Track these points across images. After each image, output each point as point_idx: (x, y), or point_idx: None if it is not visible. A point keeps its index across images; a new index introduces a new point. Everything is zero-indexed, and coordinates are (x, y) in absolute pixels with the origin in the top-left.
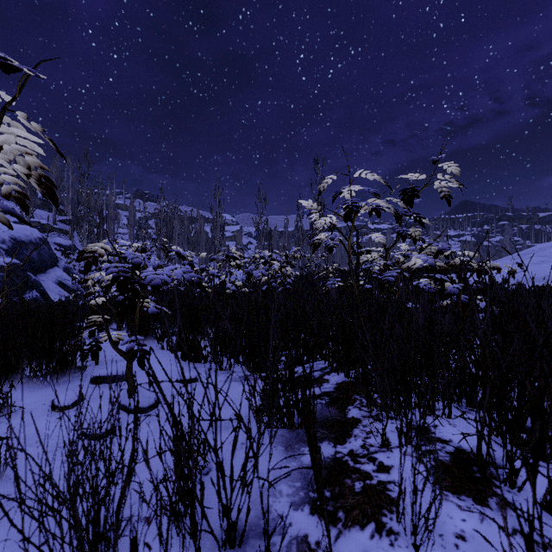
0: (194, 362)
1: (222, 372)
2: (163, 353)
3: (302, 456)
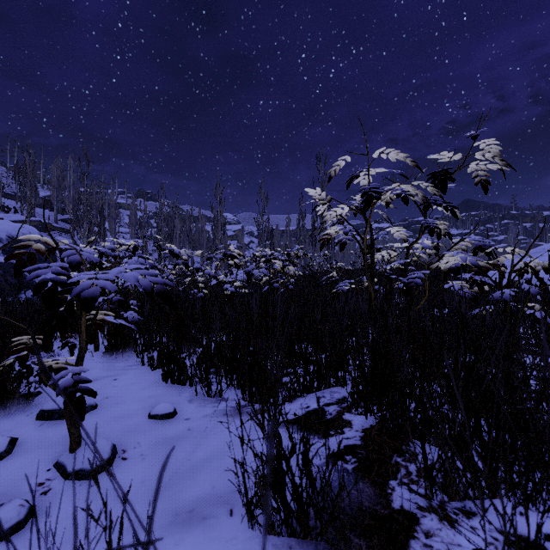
0: (177, 384)
1: (211, 399)
2: (142, 370)
3: None
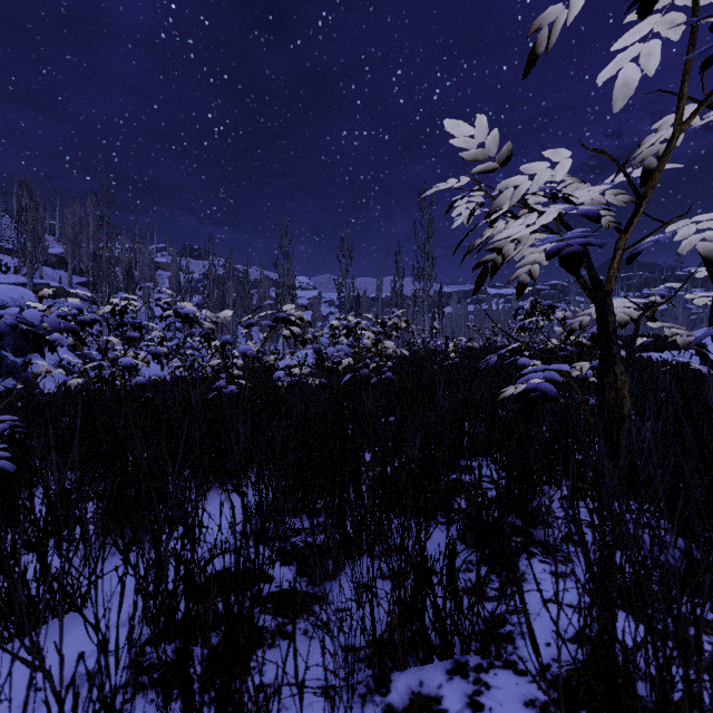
0: None
1: None
2: None
3: None
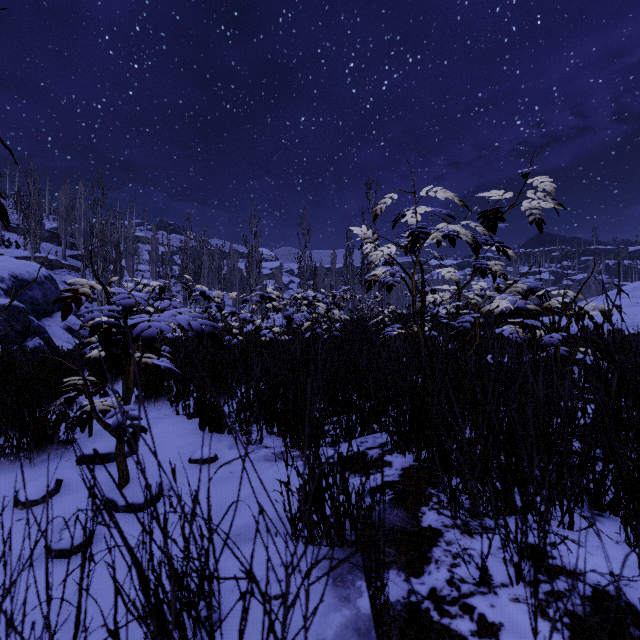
0: (215, 433)
1: (251, 446)
2: (177, 419)
3: (358, 598)
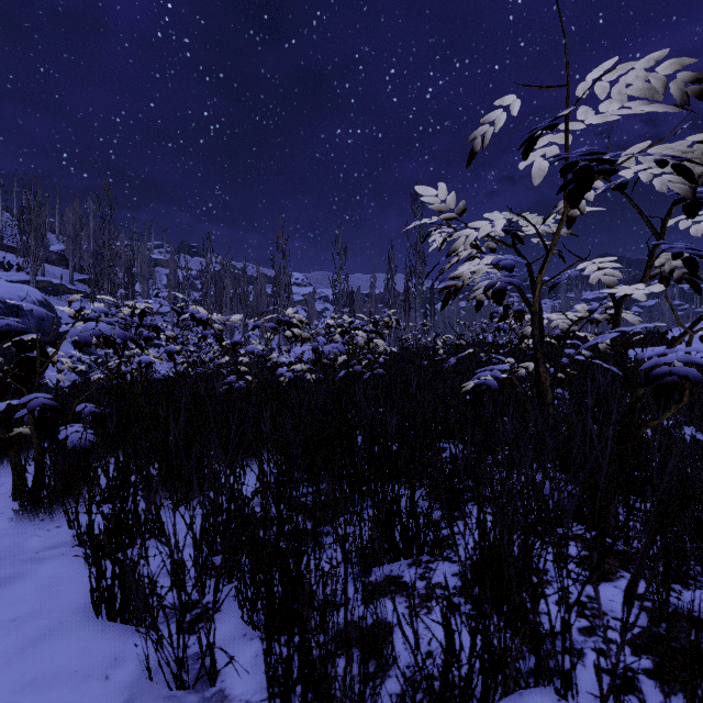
0: (122, 622)
1: (182, 700)
2: (70, 563)
3: None
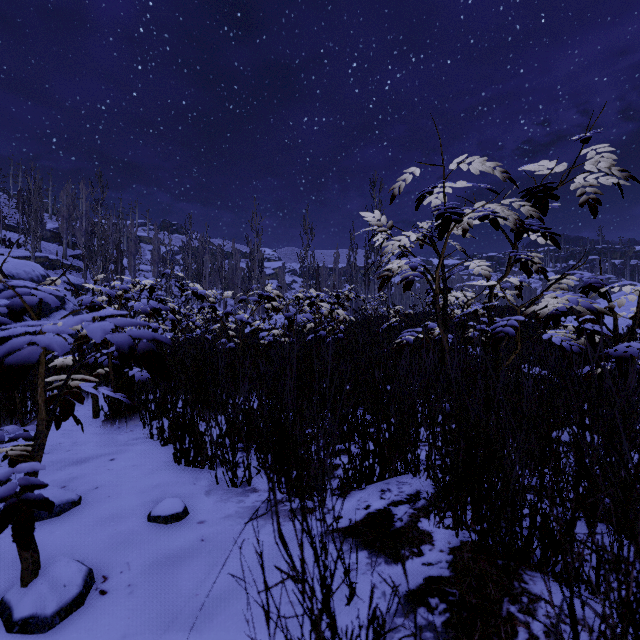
0: (193, 467)
1: (236, 490)
2: (150, 445)
3: None
